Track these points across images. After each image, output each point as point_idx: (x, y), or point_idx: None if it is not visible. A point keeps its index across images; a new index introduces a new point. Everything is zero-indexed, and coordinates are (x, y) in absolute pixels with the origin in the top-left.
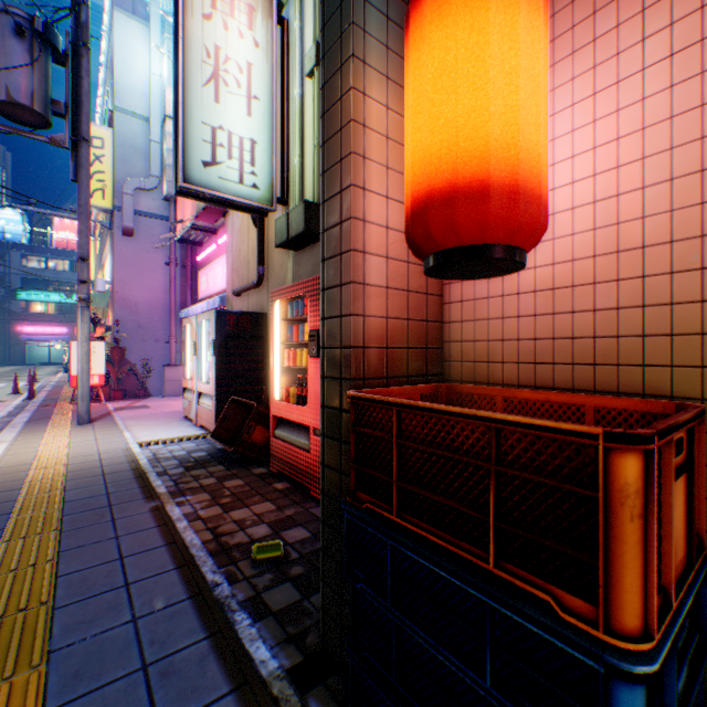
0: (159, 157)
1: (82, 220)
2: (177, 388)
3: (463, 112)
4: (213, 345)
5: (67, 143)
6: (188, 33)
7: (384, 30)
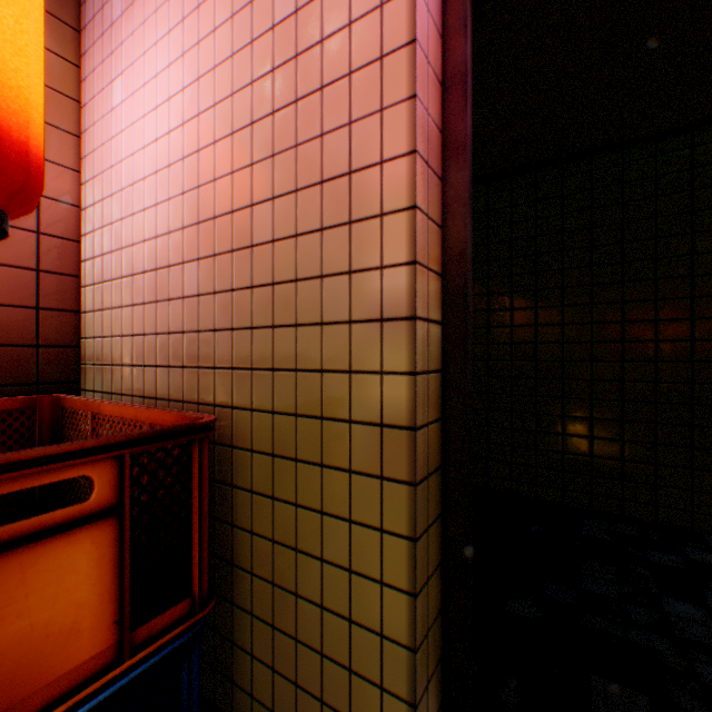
0: None
1: None
2: None
3: None
4: None
5: None
6: None
7: None
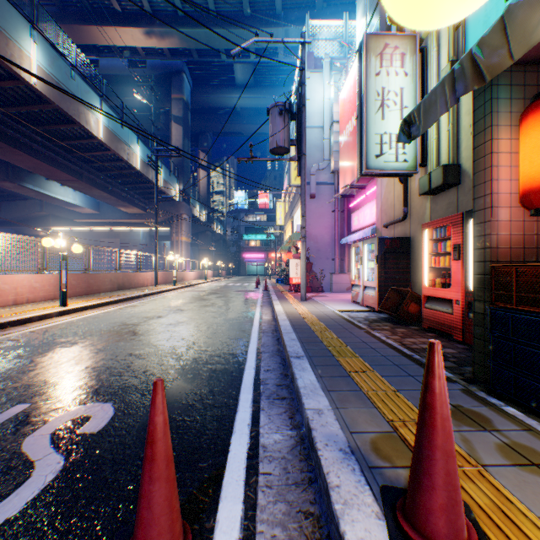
0: (328, 148)
1: (302, 196)
2: (338, 287)
3: None
4: (375, 258)
5: (296, 158)
6: (367, 89)
7: (508, 105)
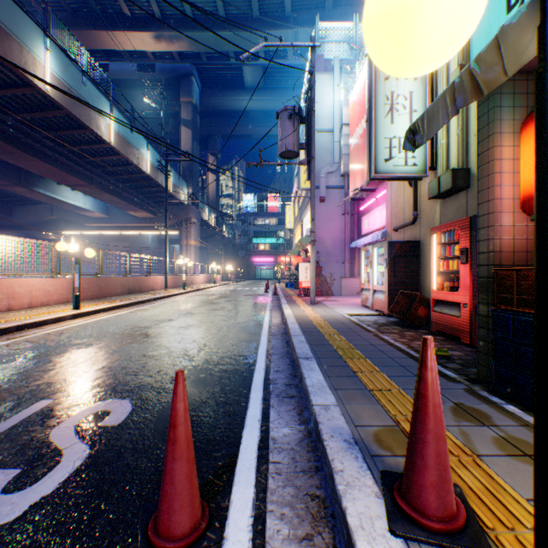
0: (338, 151)
1: (311, 200)
2: (348, 291)
3: None
4: (385, 261)
5: (305, 162)
6: (376, 93)
7: (511, 113)
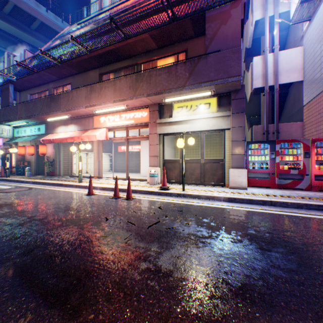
0: None
1: None
2: None
3: (20, 151)
4: (2, 158)
5: None
6: None
7: None
